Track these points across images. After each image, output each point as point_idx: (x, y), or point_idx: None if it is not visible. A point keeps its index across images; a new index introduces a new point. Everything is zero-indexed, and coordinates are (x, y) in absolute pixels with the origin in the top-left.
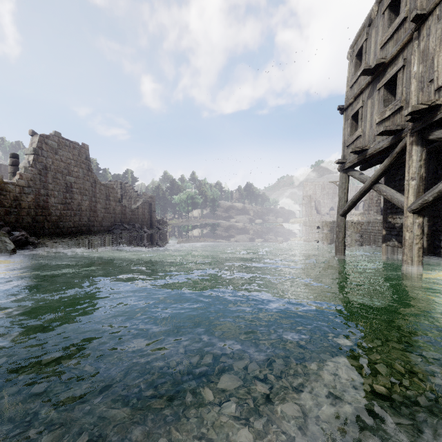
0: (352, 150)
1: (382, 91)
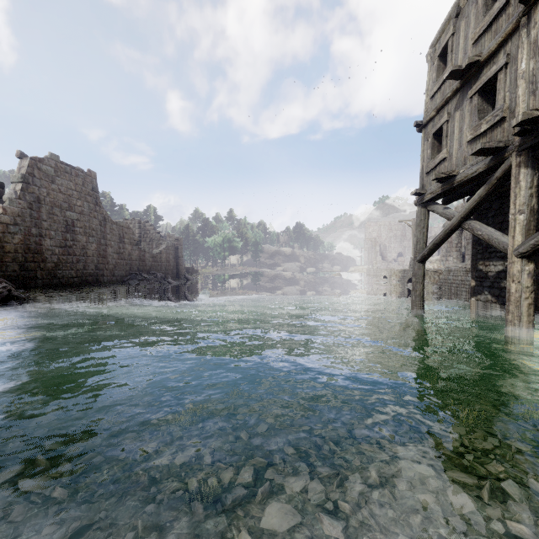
0: (435, 177)
1: (475, 99)
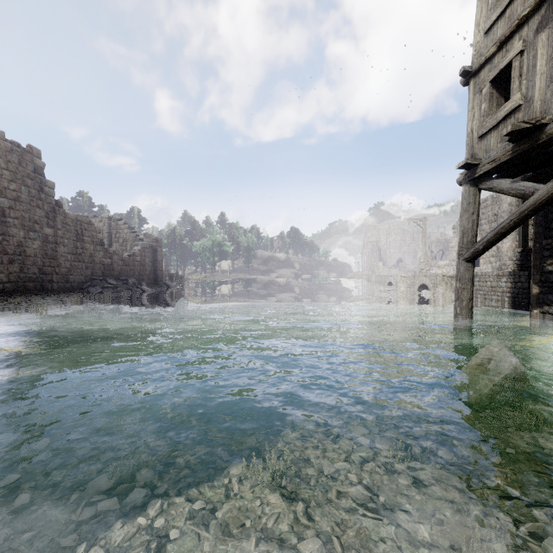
0: (513, 129)
1: None
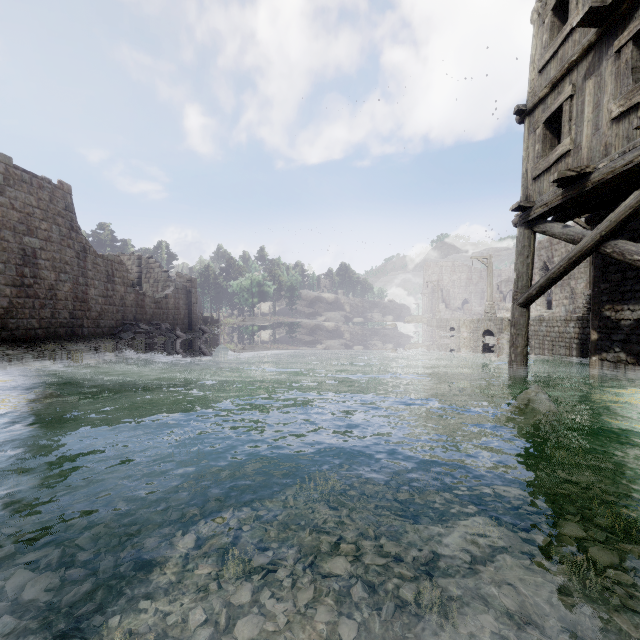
0: (559, 176)
1: (627, 51)
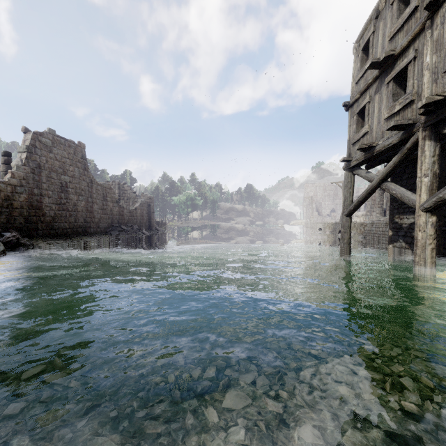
0: (359, 147)
1: (391, 85)
